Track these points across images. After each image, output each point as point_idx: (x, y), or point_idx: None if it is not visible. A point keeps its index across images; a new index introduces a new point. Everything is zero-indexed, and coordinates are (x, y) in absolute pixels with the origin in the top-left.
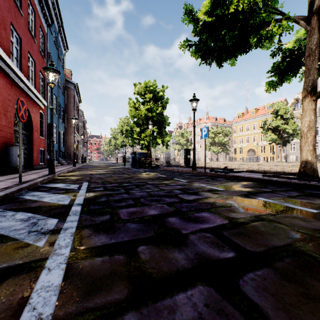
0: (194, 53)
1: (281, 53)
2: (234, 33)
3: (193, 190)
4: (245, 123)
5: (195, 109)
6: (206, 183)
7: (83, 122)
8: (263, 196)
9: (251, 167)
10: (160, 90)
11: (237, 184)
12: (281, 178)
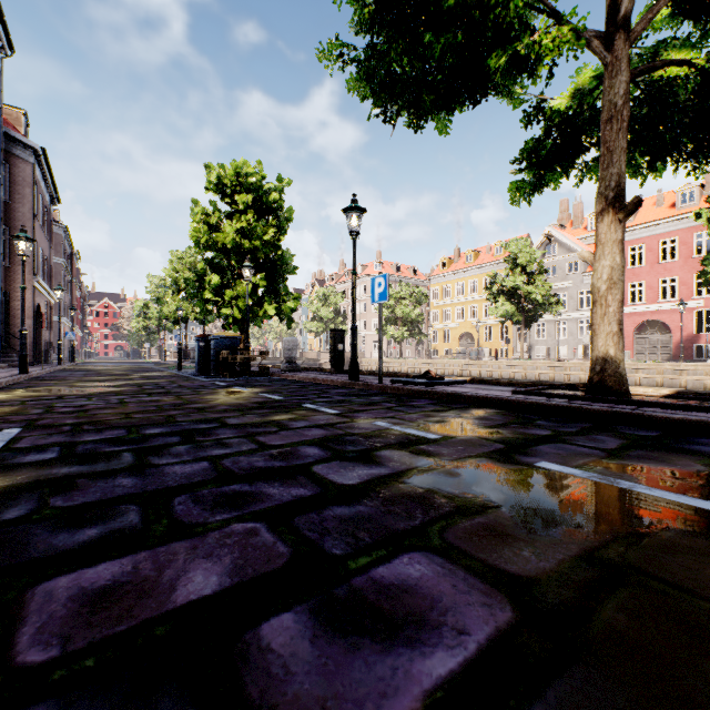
0: (357, 80)
1: (544, 118)
2: (455, 39)
3: (358, 445)
4: (456, 278)
5: (356, 232)
6: (389, 416)
7: (69, 256)
8: (549, 456)
9: (467, 371)
10: (272, 188)
11: (465, 416)
12: (554, 398)
